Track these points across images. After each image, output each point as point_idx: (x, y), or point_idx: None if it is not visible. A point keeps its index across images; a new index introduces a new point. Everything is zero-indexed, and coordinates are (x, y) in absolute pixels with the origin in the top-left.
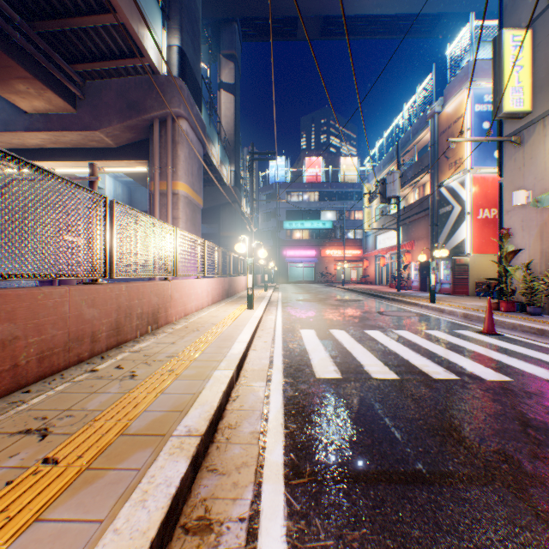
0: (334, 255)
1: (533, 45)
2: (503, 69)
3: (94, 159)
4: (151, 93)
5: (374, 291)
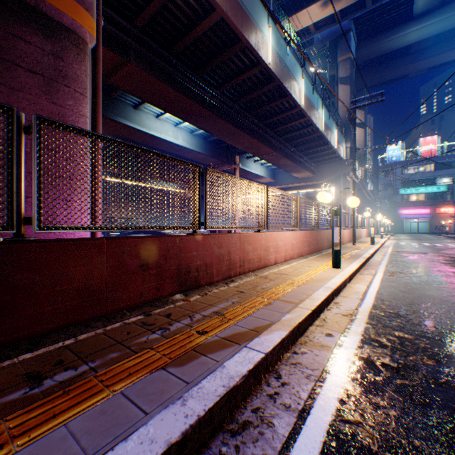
0: (448, 212)
1: None
2: None
3: (315, 188)
4: (339, 167)
5: None
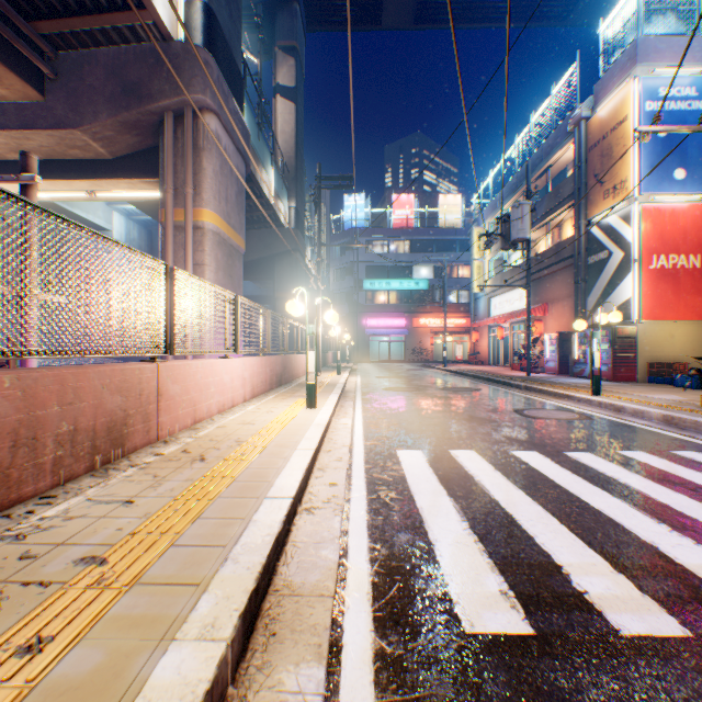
0: (430, 325)
1: None
2: None
3: (79, 176)
4: (159, 71)
5: (493, 374)
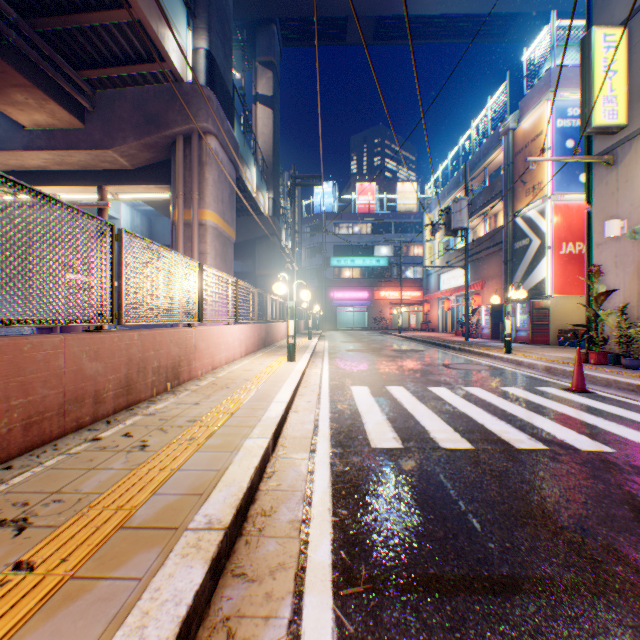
0: (389, 297)
1: (629, 46)
2: (593, 75)
3: (107, 183)
4: (173, 105)
5: (437, 339)
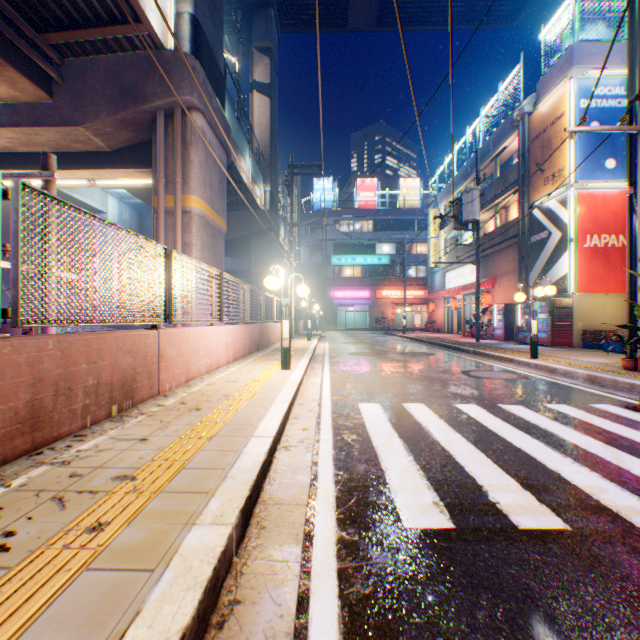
0: (391, 296)
1: None
2: None
3: (81, 166)
4: (153, 75)
5: (446, 341)
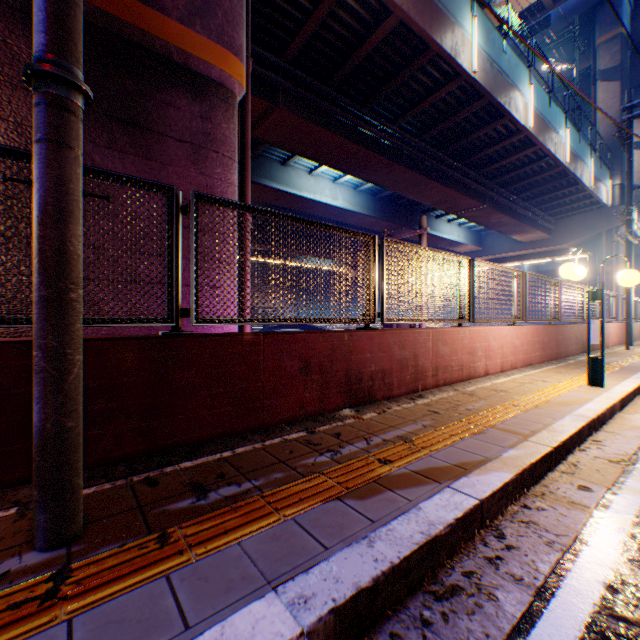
0: None
1: None
2: None
3: (551, 256)
4: (599, 219)
5: None
